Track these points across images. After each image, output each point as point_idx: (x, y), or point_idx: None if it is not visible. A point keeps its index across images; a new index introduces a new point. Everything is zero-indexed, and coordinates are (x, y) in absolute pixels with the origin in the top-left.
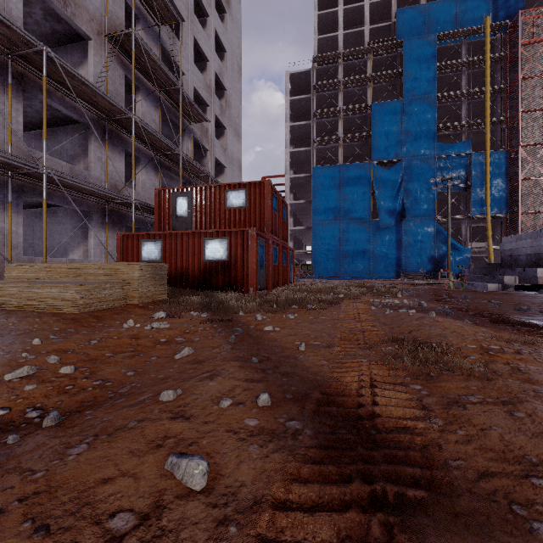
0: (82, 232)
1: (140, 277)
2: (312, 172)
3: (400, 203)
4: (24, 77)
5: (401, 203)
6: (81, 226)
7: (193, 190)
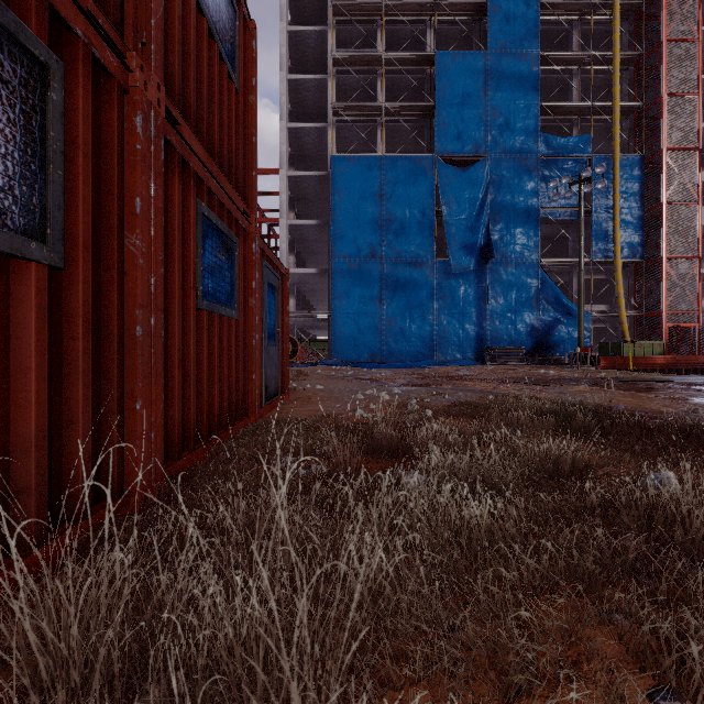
0: None
1: None
2: (330, 165)
3: (483, 232)
4: None
5: (485, 232)
6: None
7: None
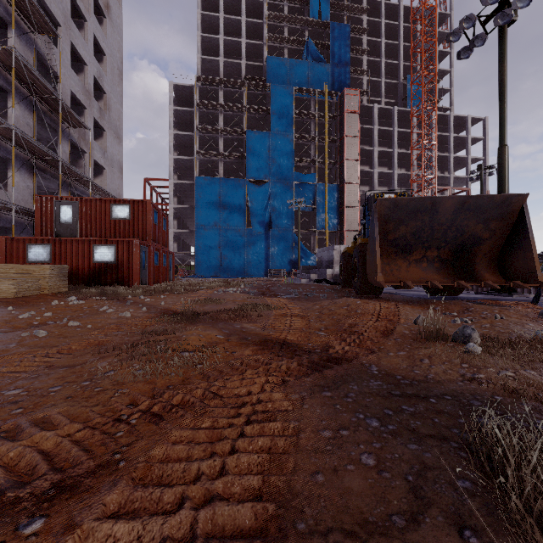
0: None
1: (50, 275)
2: (195, 181)
3: (268, 216)
4: None
5: (269, 216)
6: None
7: (78, 200)
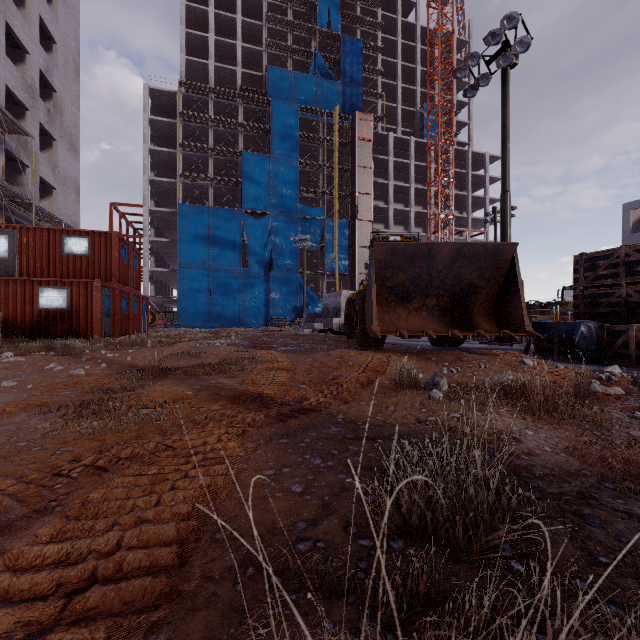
0: None
1: None
2: (178, 209)
3: (269, 254)
4: None
5: (270, 254)
6: None
7: (16, 229)
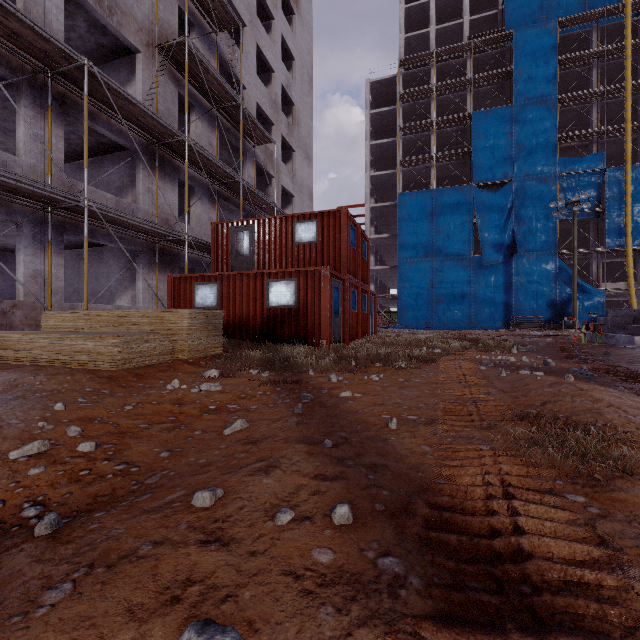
0: (130, 274)
1: (190, 327)
2: (398, 200)
3: (510, 234)
4: (65, 98)
5: (511, 234)
6: (128, 268)
7: (254, 223)
